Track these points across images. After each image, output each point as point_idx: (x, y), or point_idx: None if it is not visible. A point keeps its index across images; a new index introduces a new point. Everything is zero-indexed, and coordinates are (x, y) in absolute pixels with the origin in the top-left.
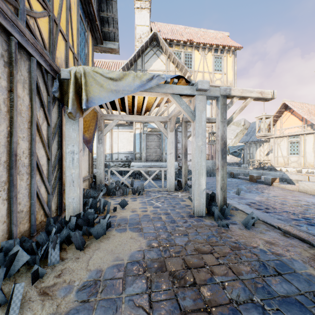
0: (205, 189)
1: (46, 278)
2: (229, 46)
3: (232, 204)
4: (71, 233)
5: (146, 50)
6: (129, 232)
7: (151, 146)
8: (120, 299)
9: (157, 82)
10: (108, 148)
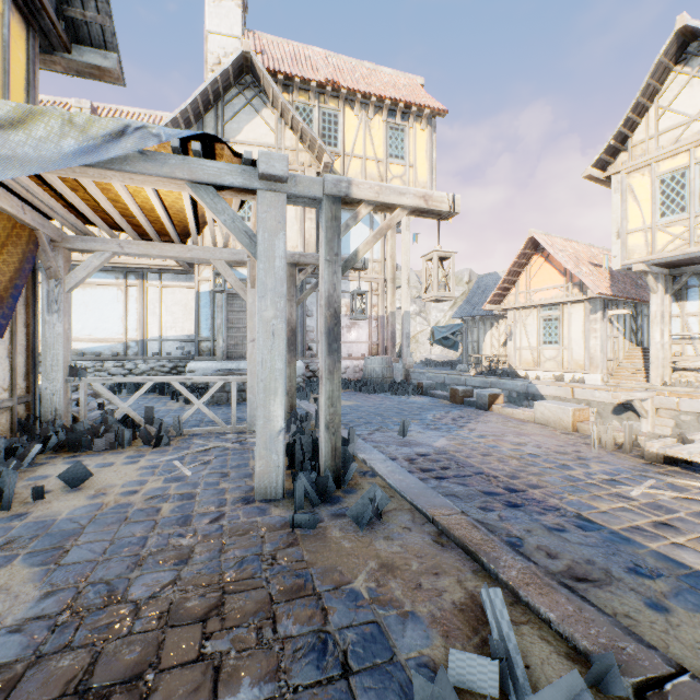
0: (283, 430)
1: None
2: (419, 105)
3: (369, 463)
4: None
5: (228, 93)
6: (12, 568)
7: (241, 324)
8: None
9: (138, 145)
10: (132, 328)
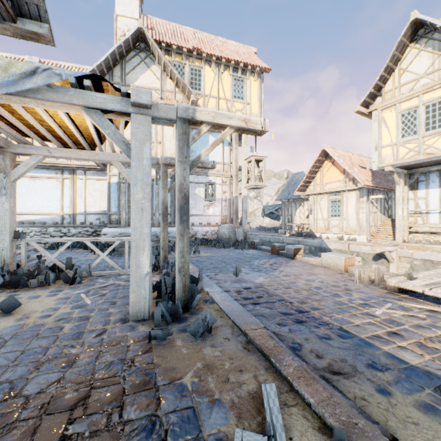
0: (149, 274)
1: None
2: (252, 65)
3: (210, 294)
4: None
5: (129, 54)
6: None
7: None
8: None
9: (45, 81)
10: (67, 206)
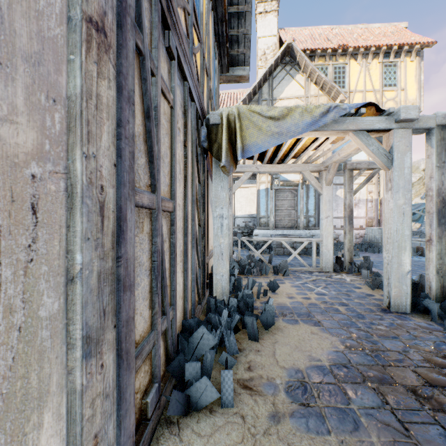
0: (409, 272)
1: (236, 369)
2: (410, 43)
3: None
4: (245, 318)
5: (275, 70)
6: (304, 325)
7: (283, 207)
8: (352, 410)
9: (335, 116)
10: None
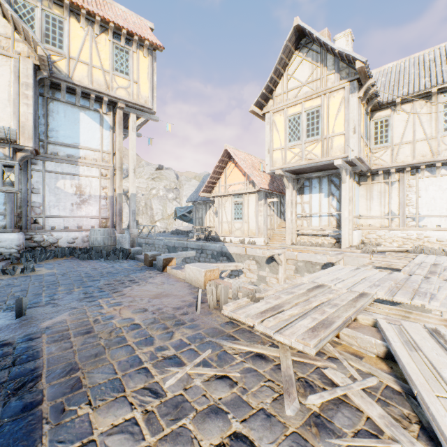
0: None
1: None
2: (140, 35)
3: None
4: None
5: None
6: None
7: None
8: None
9: None
10: None
